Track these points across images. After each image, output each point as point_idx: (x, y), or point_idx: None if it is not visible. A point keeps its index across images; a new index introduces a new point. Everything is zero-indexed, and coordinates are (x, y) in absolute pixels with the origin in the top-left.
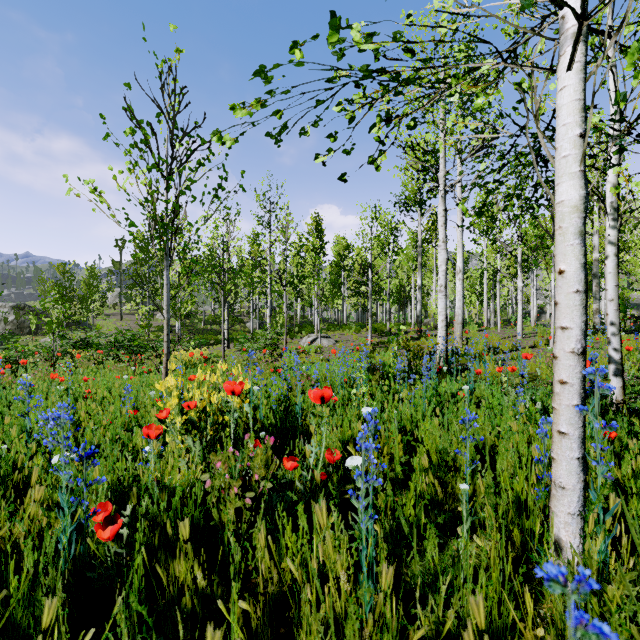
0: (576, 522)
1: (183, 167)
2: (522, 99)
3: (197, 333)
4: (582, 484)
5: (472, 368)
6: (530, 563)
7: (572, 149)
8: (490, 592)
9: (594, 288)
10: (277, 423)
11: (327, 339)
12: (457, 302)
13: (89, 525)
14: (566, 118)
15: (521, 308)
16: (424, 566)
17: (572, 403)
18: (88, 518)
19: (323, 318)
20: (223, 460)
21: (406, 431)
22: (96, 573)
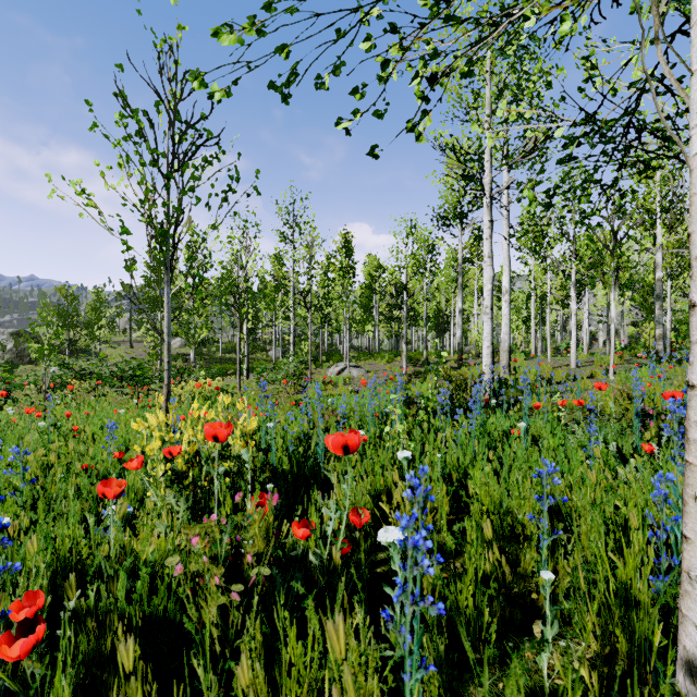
0: None
1: (186, 164)
2: (590, 77)
3: (214, 362)
4: None
5: (527, 401)
6: (643, 684)
7: None
8: None
9: (657, 311)
10: (293, 468)
11: (357, 369)
12: (503, 327)
13: None
14: None
15: (575, 334)
16: (490, 689)
17: None
18: None
19: (353, 346)
20: (202, 533)
21: (452, 480)
22: None
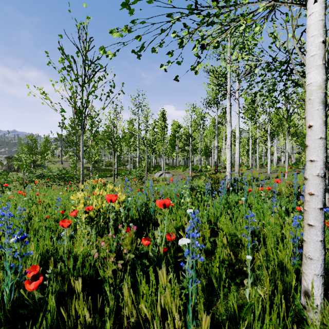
0: (319, 280)
1: (90, 80)
2: (274, 41)
3: (101, 171)
4: (323, 256)
5: (246, 188)
6: (288, 302)
7: (317, 50)
8: (271, 328)
9: None
10: (140, 218)
11: (168, 174)
12: (236, 154)
13: (23, 280)
14: (313, 32)
15: (270, 157)
16: (225, 304)
17: (317, 207)
18: (22, 276)
19: (166, 163)
20: (105, 241)
21: (211, 222)
22: (28, 309)
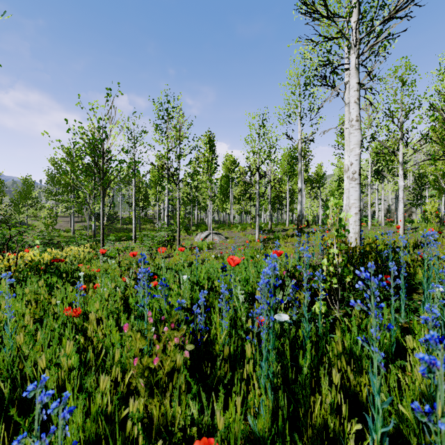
0: None
1: None
2: None
3: (114, 231)
4: None
5: None
6: None
7: None
8: None
9: None
10: None
11: (218, 236)
12: (345, 199)
13: None
14: None
15: (403, 206)
16: None
17: None
18: None
19: (215, 220)
20: None
21: None
22: None
